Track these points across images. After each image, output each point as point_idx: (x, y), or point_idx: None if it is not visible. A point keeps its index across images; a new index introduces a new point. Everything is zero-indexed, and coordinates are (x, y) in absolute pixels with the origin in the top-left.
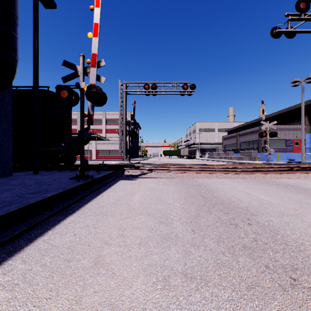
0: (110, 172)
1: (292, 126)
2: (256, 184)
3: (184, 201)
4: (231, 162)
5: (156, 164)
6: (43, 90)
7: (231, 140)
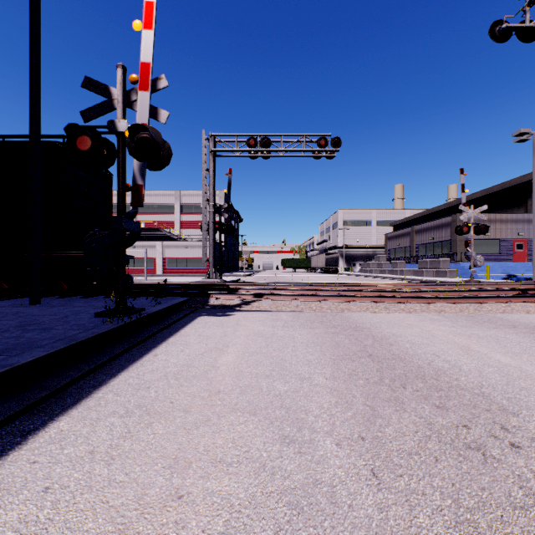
0: (180, 299)
1: (512, 216)
2: (472, 326)
3: (334, 371)
4: (402, 279)
5: (269, 285)
6: (52, 142)
7: (400, 241)
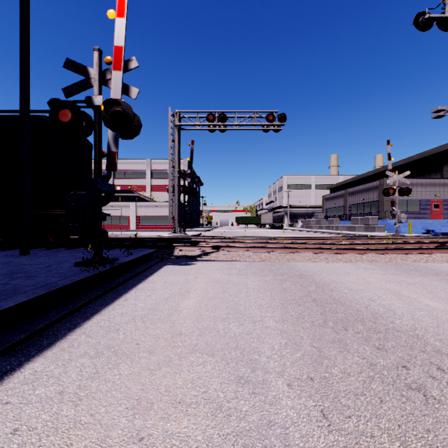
0: (149, 251)
1: (430, 180)
2: (400, 274)
3: (283, 314)
4: (337, 233)
5: (225, 238)
6: (40, 116)
7: (336, 201)
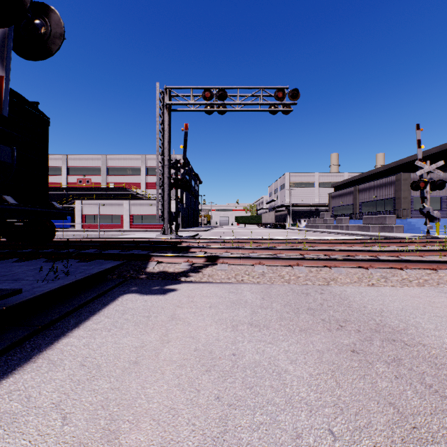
0: (107, 265)
1: None
2: None
3: None
4: (351, 234)
5: (225, 242)
6: None
7: (344, 199)
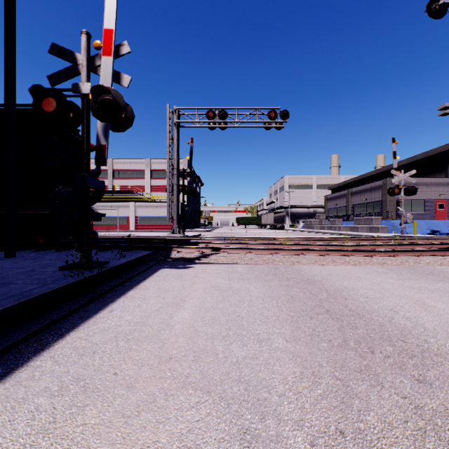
0: (145, 253)
1: (434, 180)
2: (417, 279)
3: (294, 330)
4: (340, 234)
5: (226, 239)
6: (29, 110)
7: (338, 202)
